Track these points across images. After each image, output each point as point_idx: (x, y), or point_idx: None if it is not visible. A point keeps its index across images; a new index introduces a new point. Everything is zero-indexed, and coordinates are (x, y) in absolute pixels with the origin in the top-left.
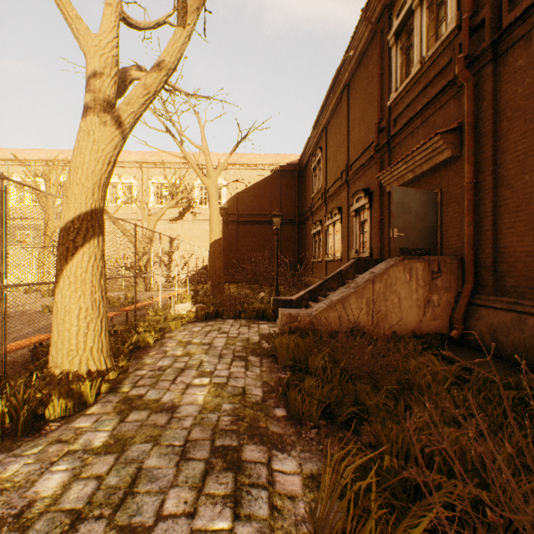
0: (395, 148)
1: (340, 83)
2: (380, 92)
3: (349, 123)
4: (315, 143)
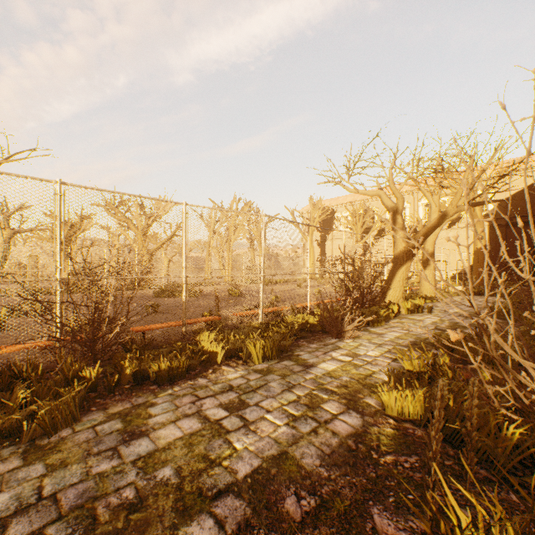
0: None
1: None
2: None
3: None
4: None
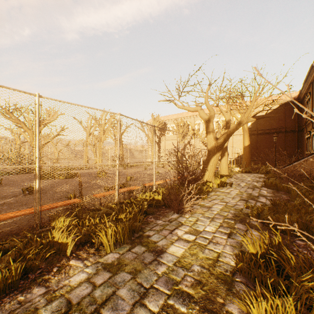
0: None
1: None
2: None
3: None
4: (306, 89)
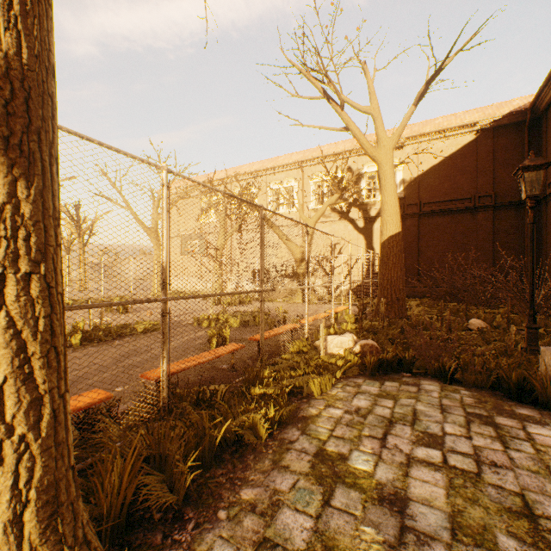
0: None
1: None
2: None
3: None
4: None
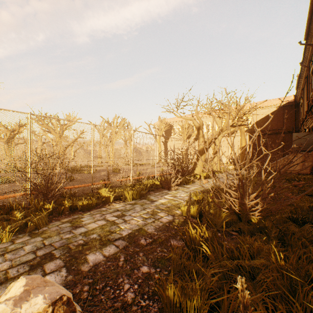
0: (312, 113)
1: (302, 76)
2: (309, 90)
3: (307, 93)
4: (300, 94)
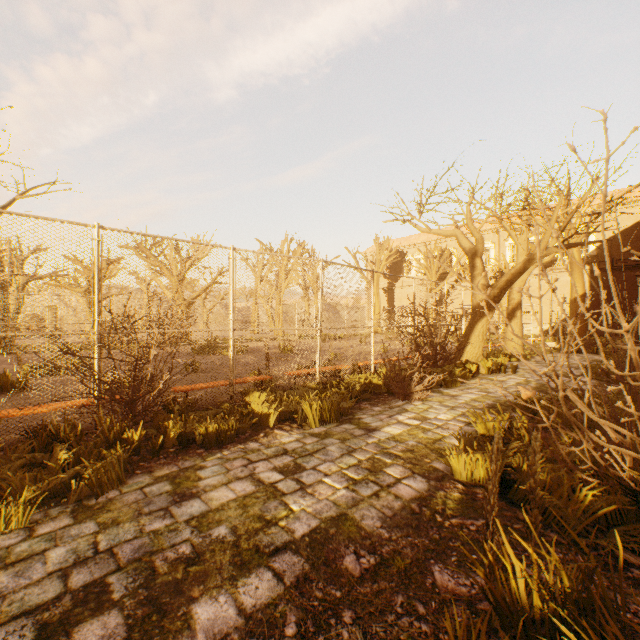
0: None
1: None
2: None
3: None
4: None
